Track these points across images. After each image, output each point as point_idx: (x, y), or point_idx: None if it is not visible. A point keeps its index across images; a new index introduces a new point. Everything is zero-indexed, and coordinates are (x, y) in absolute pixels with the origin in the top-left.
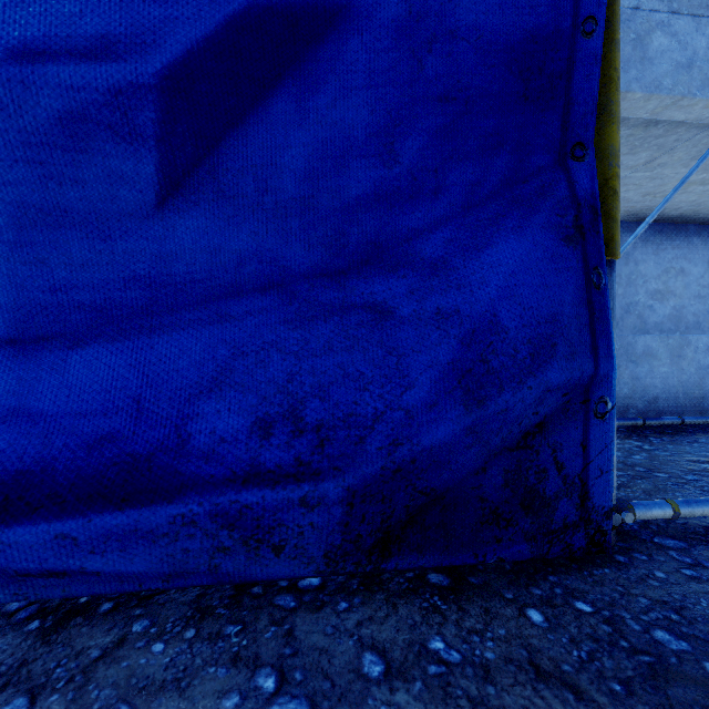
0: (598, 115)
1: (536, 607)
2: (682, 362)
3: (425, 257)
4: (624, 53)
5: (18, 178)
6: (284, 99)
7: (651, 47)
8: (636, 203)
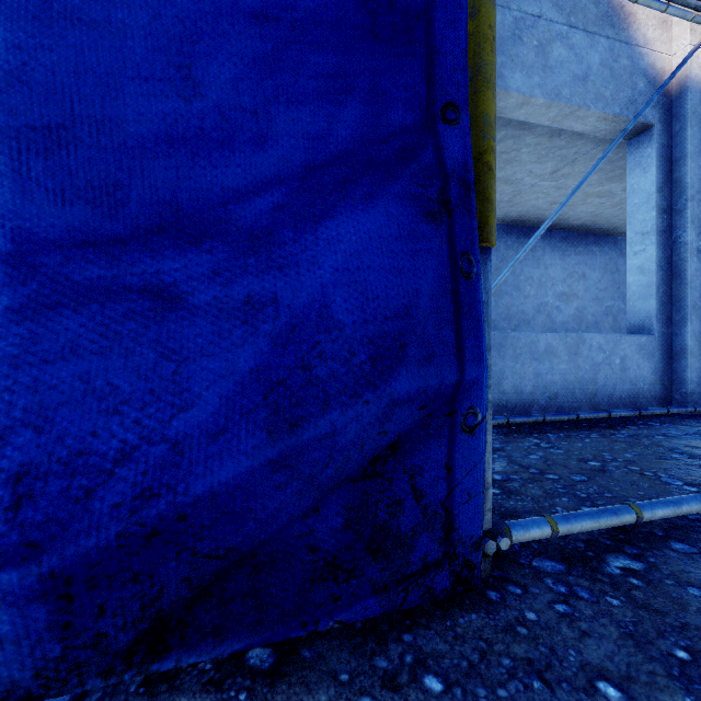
0: (473, 78)
1: (373, 693)
2: (579, 360)
3: (239, 226)
4: (528, 59)
5: None
6: None
7: (552, 56)
8: (545, 211)
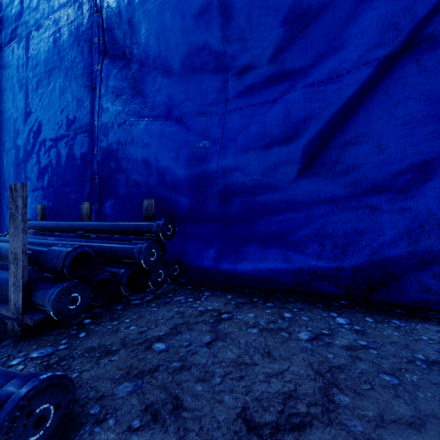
0: None
1: None
2: None
3: (394, 187)
4: None
5: (260, 178)
6: (334, 140)
7: None
8: None
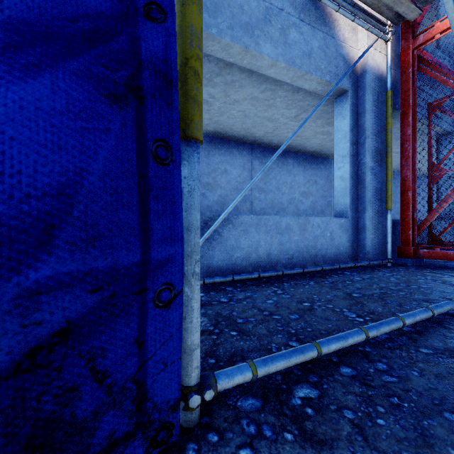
0: None
1: None
2: (306, 233)
3: None
4: (275, 35)
5: None
6: None
7: (290, 37)
8: (293, 141)
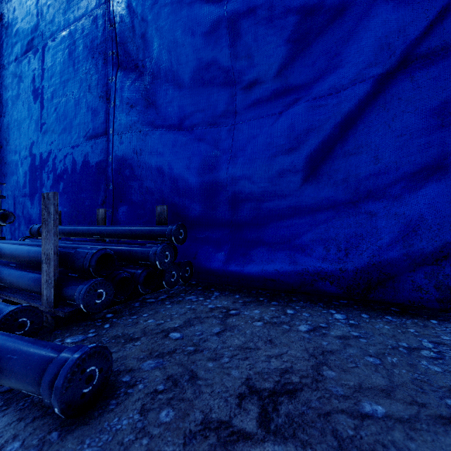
0: None
1: (436, 320)
2: None
3: (389, 194)
4: None
5: (265, 186)
6: (334, 150)
7: None
8: None
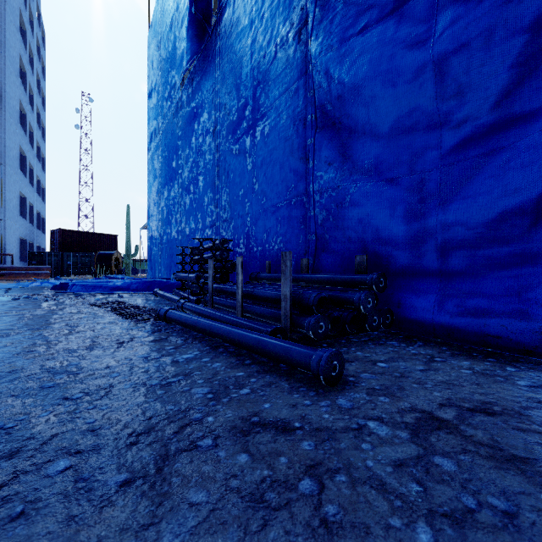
0: None
1: None
2: None
3: None
4: None
5: (481, 231)
6: None
7: None
8: None
